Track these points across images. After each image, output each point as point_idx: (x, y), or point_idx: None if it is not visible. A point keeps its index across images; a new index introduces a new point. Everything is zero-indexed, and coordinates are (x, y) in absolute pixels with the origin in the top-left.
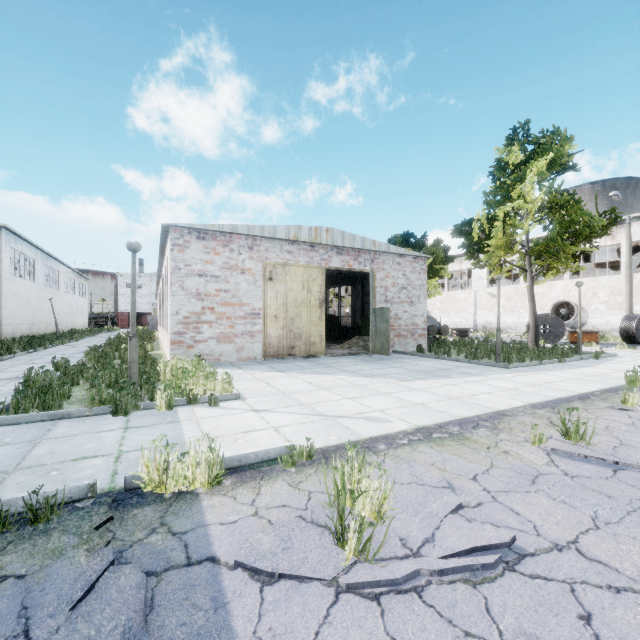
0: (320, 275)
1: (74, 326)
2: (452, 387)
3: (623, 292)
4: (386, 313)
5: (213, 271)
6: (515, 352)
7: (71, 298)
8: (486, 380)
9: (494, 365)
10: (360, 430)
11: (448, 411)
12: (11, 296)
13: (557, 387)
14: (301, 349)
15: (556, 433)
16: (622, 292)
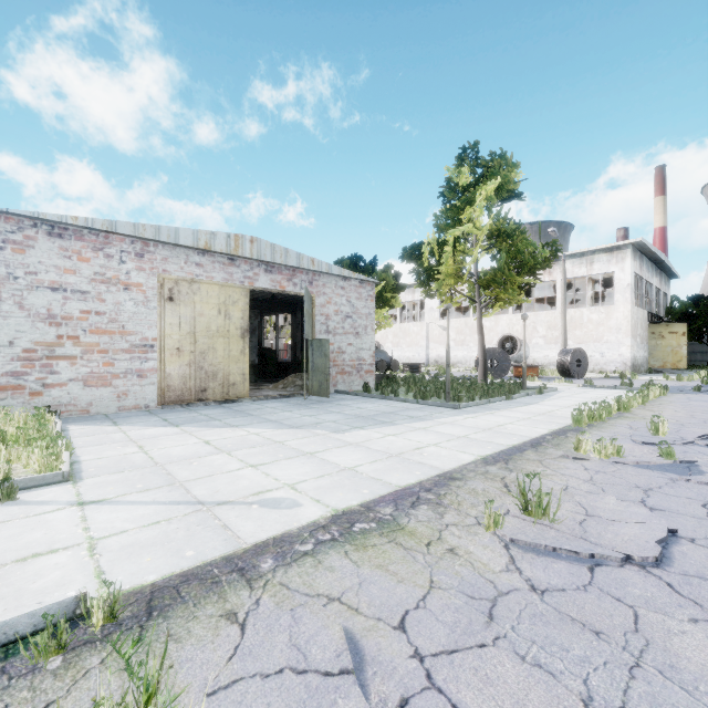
0: (243, 297)
1: None
2: (394, 438)
3: (558, 327)
4: (325, 346)
5: (77, 284)
6: (465, 389)
7: None
8: (434, 426)
9: (443, 405)
10: (244, 529)
11: (383, 478)
12: None
13: (508, 431)
14: (216, 392)
15: (513, 505)
16: (558, 327)
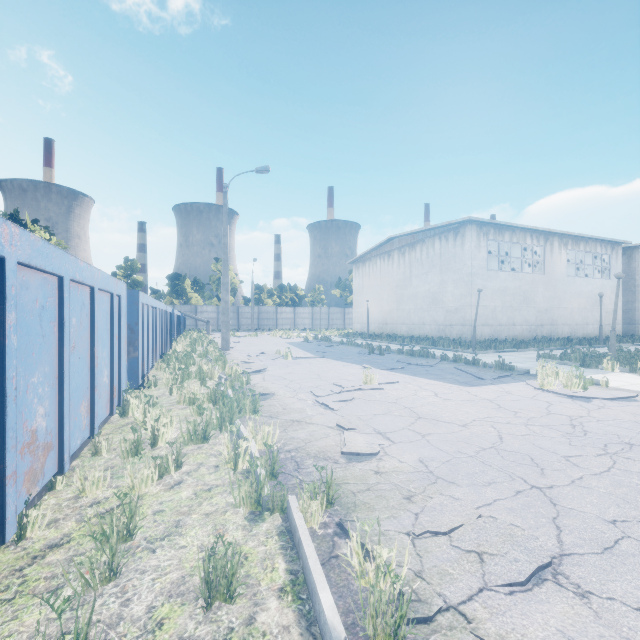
0: None
1: None
2: None
3: None
4: None
5: None
6: None
7: None
8: None
9: None
10: None
11: None
12: None
13: None
14: None
15: None
16: None
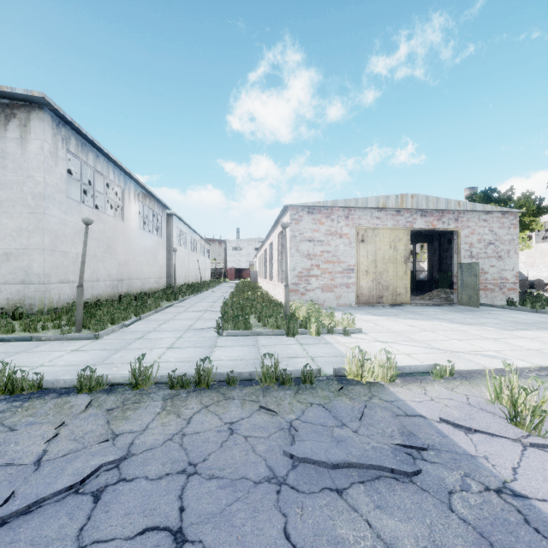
0: (405, 235)
1: (204, 278)
2: None
3: None
4: (474, 268)
5: (319, 237)
6: None
7: (202, 259)
8: None
9: None
10: (483, 363)
11: None
12: (177, 258)
13: None
14: (388, 299)
15: None
16: None
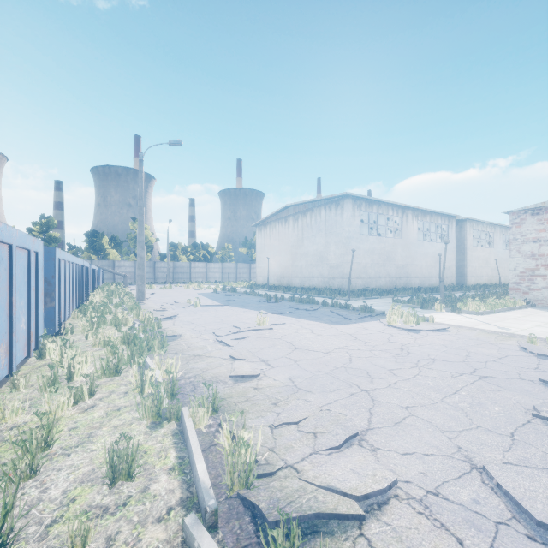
0: None
1: None
2: None
3: None
4: None
5: (546, 237)
6: None
7: None
8: None
9: None
10: (478, 326)
11: None
12: (473, 259)
13: None
14: None
15: None
16: None
